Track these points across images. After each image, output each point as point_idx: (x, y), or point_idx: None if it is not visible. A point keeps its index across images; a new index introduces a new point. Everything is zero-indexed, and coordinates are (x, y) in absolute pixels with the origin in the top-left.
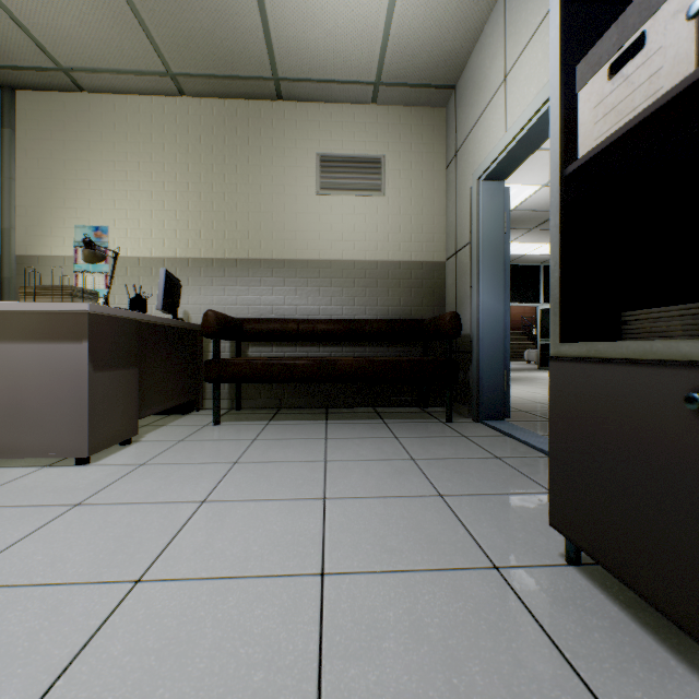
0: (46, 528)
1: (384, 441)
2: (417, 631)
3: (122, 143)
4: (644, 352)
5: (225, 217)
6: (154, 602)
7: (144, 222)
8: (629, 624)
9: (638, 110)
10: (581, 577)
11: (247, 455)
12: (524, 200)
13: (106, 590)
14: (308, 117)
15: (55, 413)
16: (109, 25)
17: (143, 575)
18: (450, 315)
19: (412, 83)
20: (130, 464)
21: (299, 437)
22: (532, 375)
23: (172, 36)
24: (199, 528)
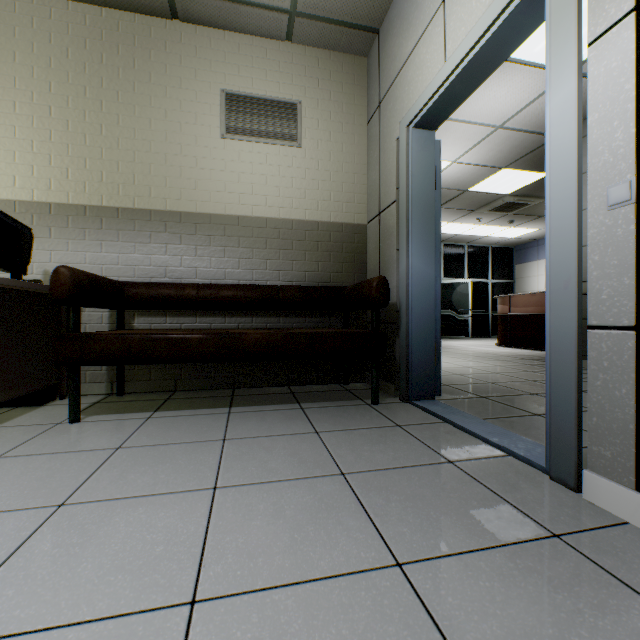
0: None
1: (302, 441)
2: None
3: None
4: None
5: (102, 155)
6: None
7: None
8: None
9: None
10: None
11: (89, 485)
12: None
13: None
14: (211, 45)
15: None
16: None
17: None
18: (377, 280)
19: (332, 18)
20: None
21: (187, 439)
22: None
23: None
24: None
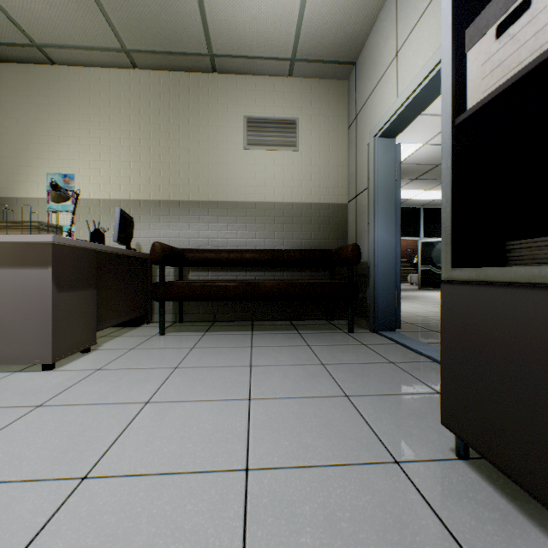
0: (9, 427)
1: (299, 349)
2: (331, 526)
3: (86, 106)
4: (533, 276)
5: (170, 167)
6: (97, 498)
7: (104, 170)
8: (517, 516)
9: (524, 64)
10: (470, 470)
11: (186, 361)
12: (409, 156)
13: (55, 487)
14: (237, 86)
15: (24, 327)
16: (74, 8)
17: (89, 471)
18: (352, 246)
19: (321, 60)
20: (88, 369)
21: (230, 345)
22: (414, 294)
23: (125, 18)
24: (142, 426)
